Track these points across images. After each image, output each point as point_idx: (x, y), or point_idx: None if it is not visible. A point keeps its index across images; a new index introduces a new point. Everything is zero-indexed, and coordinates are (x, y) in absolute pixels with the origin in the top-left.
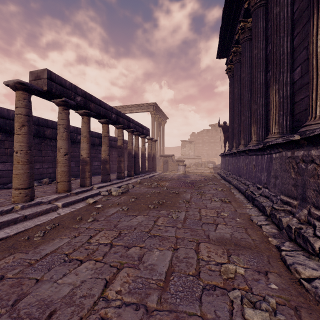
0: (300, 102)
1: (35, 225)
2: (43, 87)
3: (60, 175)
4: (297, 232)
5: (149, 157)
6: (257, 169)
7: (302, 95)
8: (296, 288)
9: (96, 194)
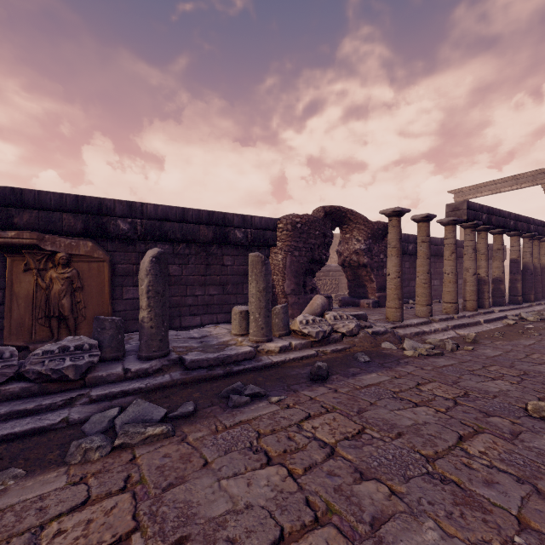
0: None
1: (481, 330)
2: (462, 217)
3: (468, 294)
4: None
5: None
6: None
7: None
8: None
9: (504, 317)
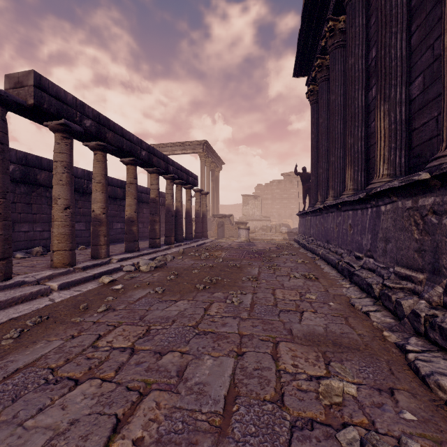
0: (421, 128)
1: (8, 319)
2: (27, 99)
3: (57, 240)
4: (430, 322)
5: (197, 217)
6: (355, 230)
7: (425, 117)
8: (445, 417)
9: (116, 270)
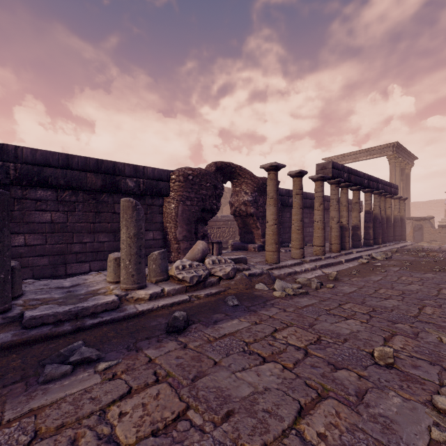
0: None
1: (342, 269)
2: (328, 174)
3: (333, 238)
4: None
5: (396, 221)
6: None
7: None
8: None
9: (360, 257)
